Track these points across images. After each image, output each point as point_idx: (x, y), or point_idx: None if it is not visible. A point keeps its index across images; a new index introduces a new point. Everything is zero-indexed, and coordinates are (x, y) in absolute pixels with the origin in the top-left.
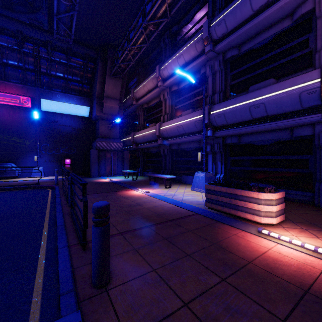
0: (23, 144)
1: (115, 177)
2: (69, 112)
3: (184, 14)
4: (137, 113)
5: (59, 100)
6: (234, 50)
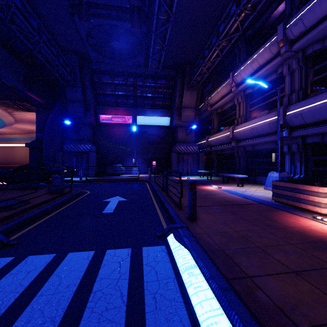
0: (126, 150)
1: (192, 176)
2: (155, 124)
3: (260, 16)
4: (211, 118)
5: (148, 115)
6: (316, 44)
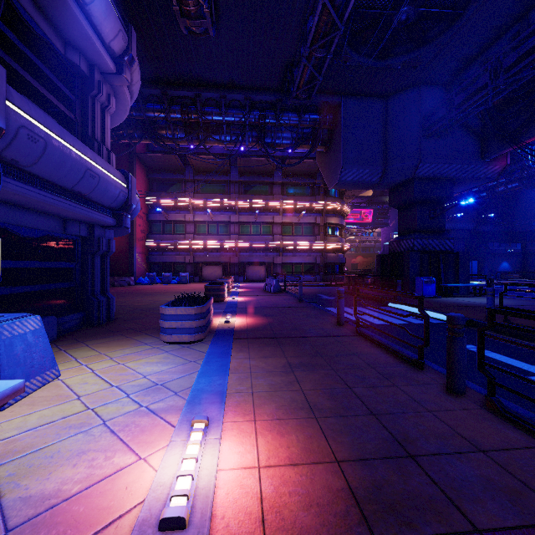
0: None
1: None
2: None
3: None
4: None
5: None
6: None
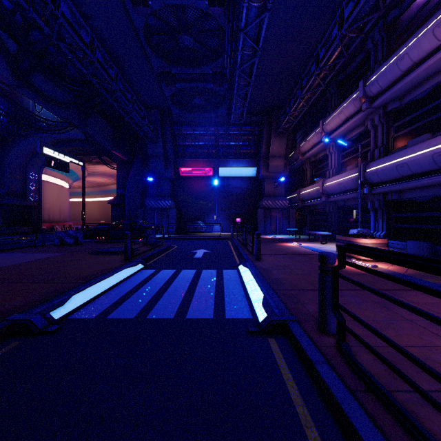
0: (207, 206)
1: (280, 235)
2: (239, 175)
3: (351, 61)
4: (304, 167)
5: (231, 166)
6: (395, 102)
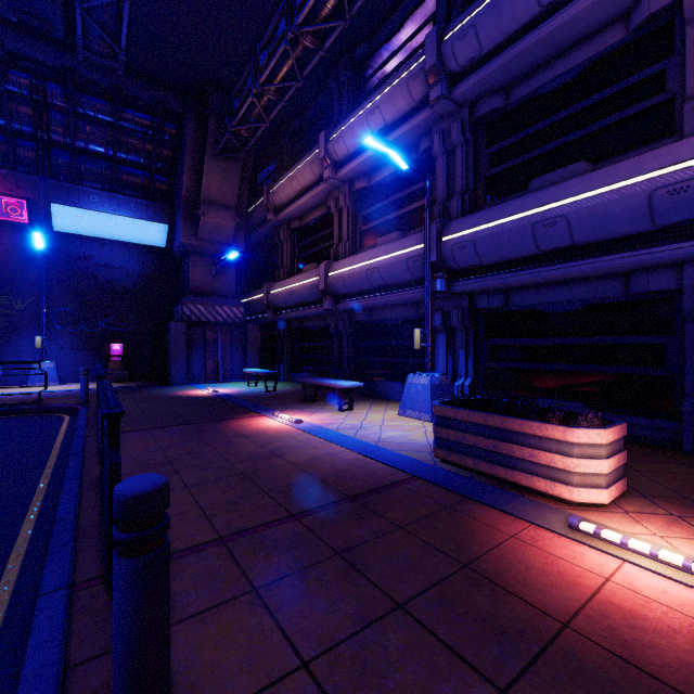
0: (9, 309)
1: (227, 384)
2: (120, 237)
3: (383, 18)
4: (277, 240)
5: (94, 208)
6: (496, 96)
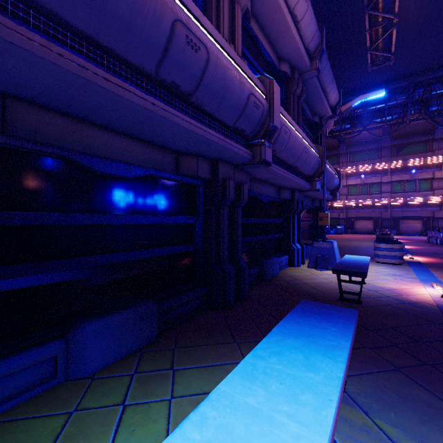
0: None
1: None
2: None
3: None
4: None
5: None
6: None
